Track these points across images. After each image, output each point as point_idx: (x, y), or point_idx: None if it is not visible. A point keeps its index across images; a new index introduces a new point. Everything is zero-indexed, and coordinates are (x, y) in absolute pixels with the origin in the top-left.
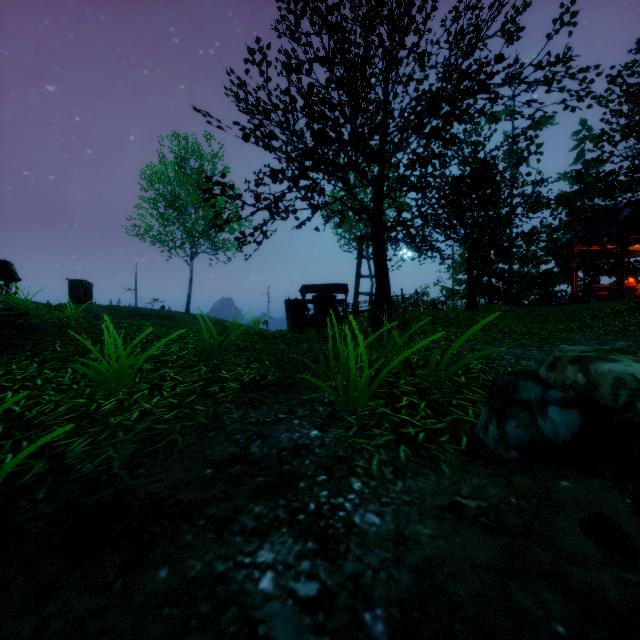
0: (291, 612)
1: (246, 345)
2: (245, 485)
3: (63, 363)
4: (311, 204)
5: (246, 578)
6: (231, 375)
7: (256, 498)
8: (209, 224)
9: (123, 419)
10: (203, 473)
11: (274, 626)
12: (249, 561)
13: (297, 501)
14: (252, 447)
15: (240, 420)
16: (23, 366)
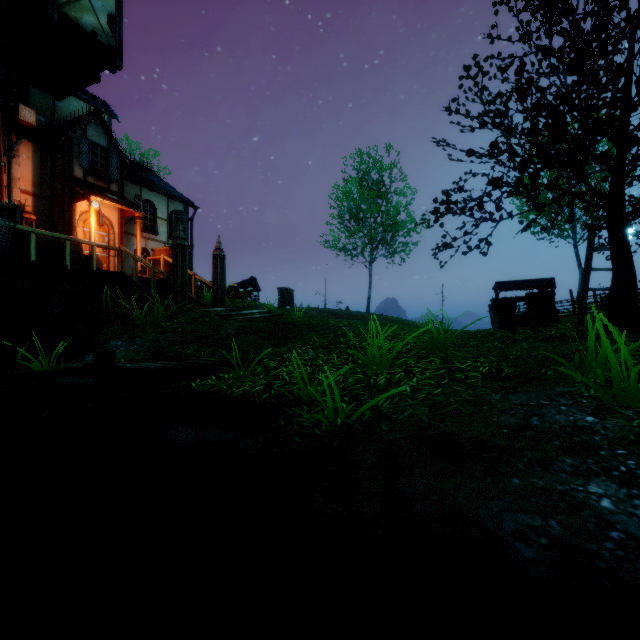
0: (639, 524)
1: (460, 342)
2: (545, 444)
3: (327, 350)
4: (533, 201)
5: (586, 497)
6: (466, 366)
7: (562, 454)
8: (387, 230)
9: (401, 391)
10: (501, 431)
11: (629, 527)
12: (582, 489)
13: (604, 462)
14: (532, 421)
15: (504, 401)
16: (304, 351)
